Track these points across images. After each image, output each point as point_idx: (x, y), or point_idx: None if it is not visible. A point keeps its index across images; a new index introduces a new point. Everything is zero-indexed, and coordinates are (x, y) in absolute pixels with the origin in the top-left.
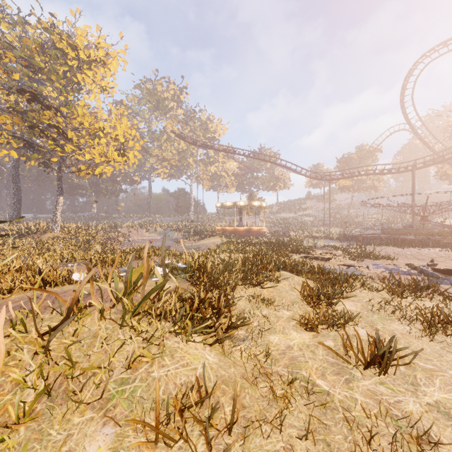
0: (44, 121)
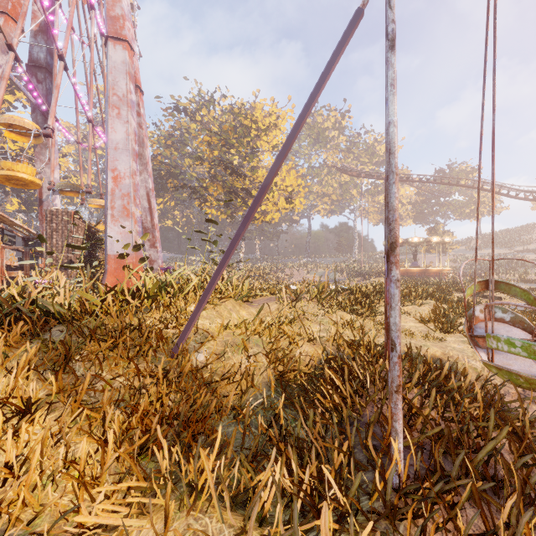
0: (238, 187)
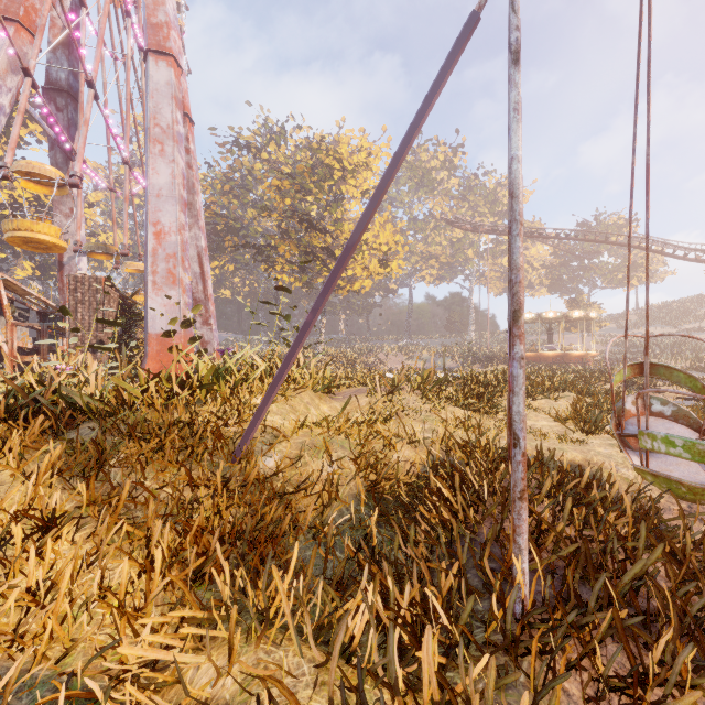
0: (316, 245)
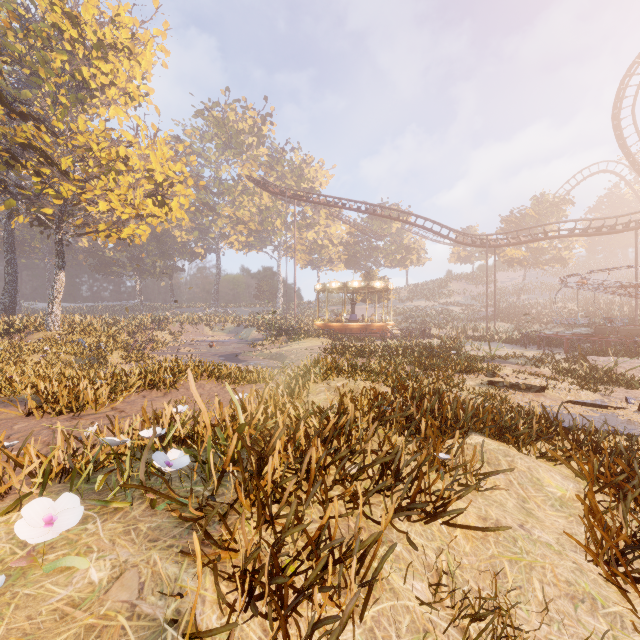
0: (15, 139)
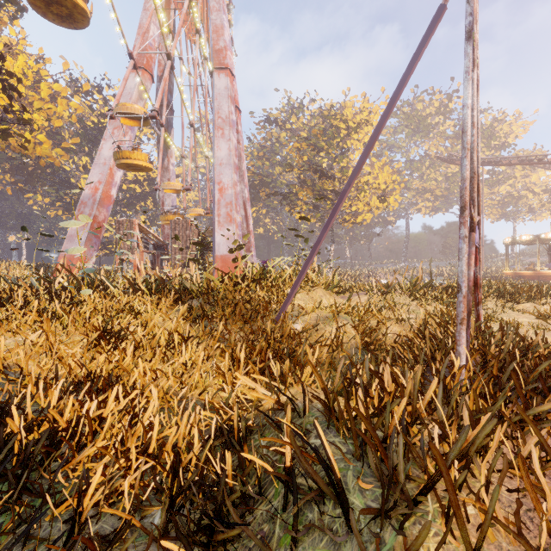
0: (327, 189)
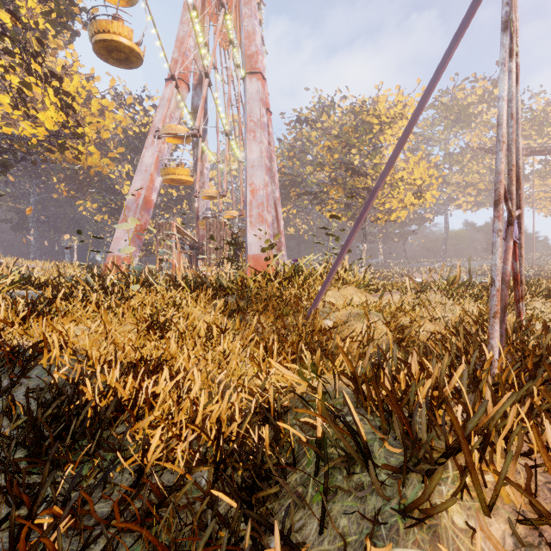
0: (359, 187)
